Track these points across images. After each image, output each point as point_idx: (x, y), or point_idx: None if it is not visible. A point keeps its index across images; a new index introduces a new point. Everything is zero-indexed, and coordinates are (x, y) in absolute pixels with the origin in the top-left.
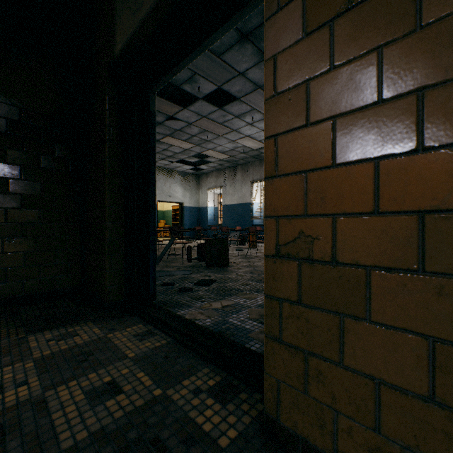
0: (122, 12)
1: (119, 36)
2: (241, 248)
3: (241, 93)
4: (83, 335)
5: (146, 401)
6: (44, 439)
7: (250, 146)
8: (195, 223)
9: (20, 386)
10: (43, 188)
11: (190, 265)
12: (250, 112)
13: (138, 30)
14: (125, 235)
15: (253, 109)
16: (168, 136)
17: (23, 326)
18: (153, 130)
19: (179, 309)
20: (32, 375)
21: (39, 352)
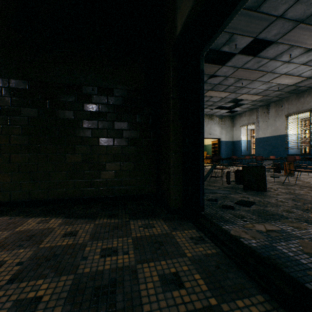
0: (181, 2)
1: (179, 21)
2: (276, 175)
3: (278, 35)
4: (157, 228)
5: (203, 306)
6: (135, 303)
7: (286, 82)
8: (229, 153)
9: (124, 253)
10: (137, 134)
11: (228, 186)
12: (288, 51)
13: (192, 7)
14: (182, 162)
15: (290, 46)
16: (209, 91)
17: (128, 213)
18: (202, 84)
19: (223, 223)
20: (131, 248)
21: (134, 233)
